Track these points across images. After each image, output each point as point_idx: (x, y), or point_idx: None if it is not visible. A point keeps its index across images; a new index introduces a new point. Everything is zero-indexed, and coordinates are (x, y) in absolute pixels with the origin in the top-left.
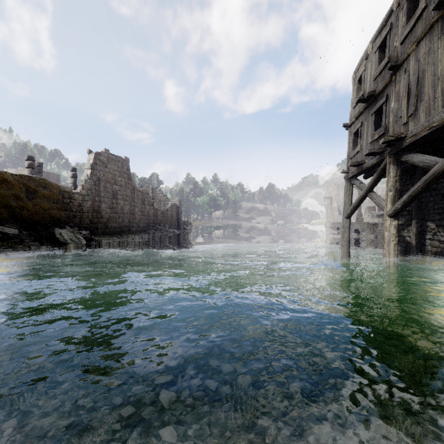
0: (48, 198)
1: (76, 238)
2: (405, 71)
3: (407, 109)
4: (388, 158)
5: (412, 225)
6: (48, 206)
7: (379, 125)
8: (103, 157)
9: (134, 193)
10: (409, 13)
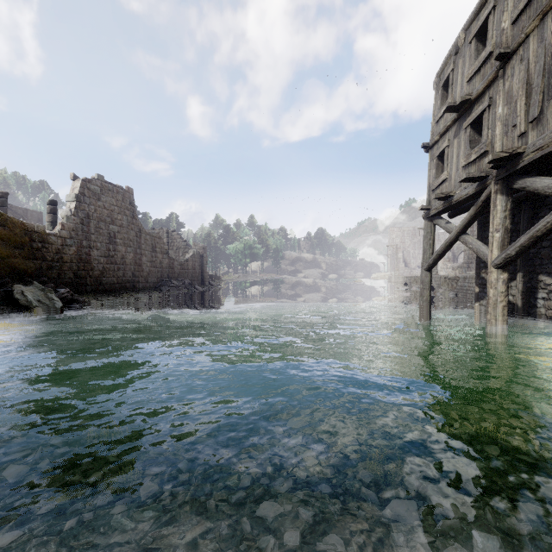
0: (6, 240)
1: (48, 299)
2: (521, 59)
3: (526, 113)
4: (494, 185)
5: (517, 279)
6: (7, 252)
7: (476, 142)
8: (95, 186)
9: (141, 236)
10: None
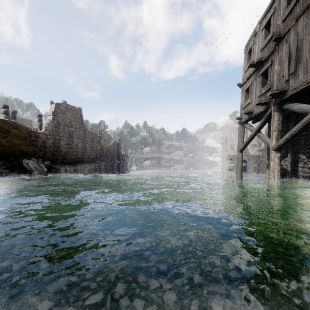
0: (18, 136)
1: (39, 167)
2: (286, 41)
3: (288, 70)
4: (273, 107)
5: (288, 156)
6: (18, 142)
7: (265, 83)
8: (62, 107)
9: (86, 133)
10: None
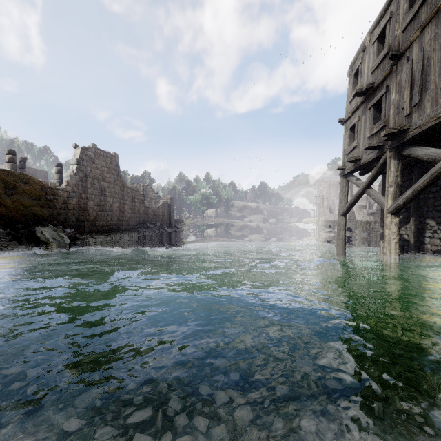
0: (29, 194)
1: (59, 237)
2: (407, 60)
3: (410, 100)
4: (389, 152)
5: (410, 222)
6: (30, 203)
7: (378, 118)
8: (90, 152)
9: (124, 190)
10: None
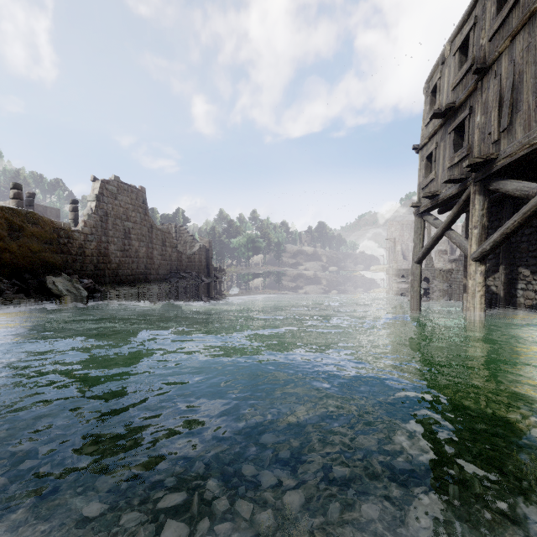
0: (38, 237)
1: (75, 289)
2: (495, 74)
3: (498, 123)
4: (473, 186)
5: (499, 271)
6: (39, 247)
7: (460, 145)
8: (112, 186)
9: (153, 232)
10: (500, 1)
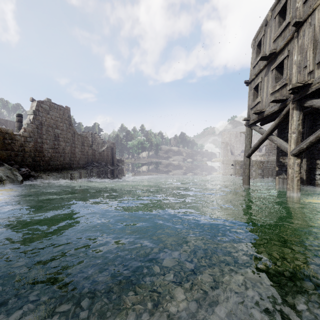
0: None
1: (13, 175)
2: (309, 25)
3: (313, 59)
4: (292, 104)
5: (302, 162)
6: None
7: (279, 78)
8: (45, 105)
9: (75, 136)
10: None
